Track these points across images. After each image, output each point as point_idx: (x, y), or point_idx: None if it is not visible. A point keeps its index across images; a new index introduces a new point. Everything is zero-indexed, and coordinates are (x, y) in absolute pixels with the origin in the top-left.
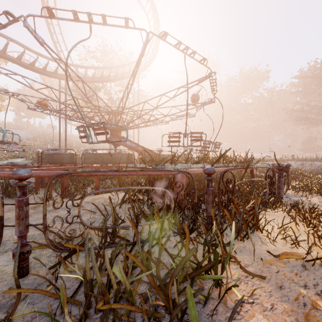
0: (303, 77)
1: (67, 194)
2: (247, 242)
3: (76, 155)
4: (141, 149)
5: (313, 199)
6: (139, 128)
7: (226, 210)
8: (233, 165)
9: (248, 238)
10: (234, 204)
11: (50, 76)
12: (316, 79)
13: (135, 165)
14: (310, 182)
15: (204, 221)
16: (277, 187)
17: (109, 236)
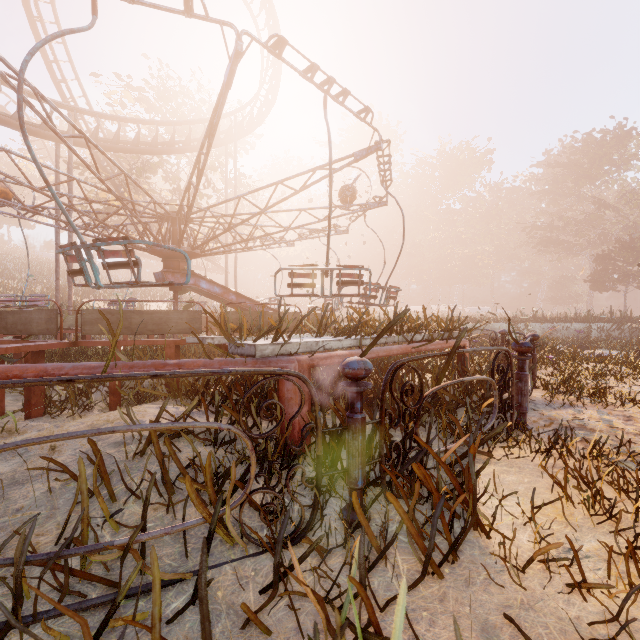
0: (552, 165)
1: (41, 408)
2: (452, 574)
3: (61, 314)
4: (233, 298)
5: (587, 414)
6: (230, 252)
7: (391, 495)
8: (422, 339)
9: (453, 559)
10: (421, 446)
11: (31, 133)
12: (574, 169)
13: (201, 339)
14: (574, 369)
15: (336, 512)
16: (516, 391)
17: (55, 575)
